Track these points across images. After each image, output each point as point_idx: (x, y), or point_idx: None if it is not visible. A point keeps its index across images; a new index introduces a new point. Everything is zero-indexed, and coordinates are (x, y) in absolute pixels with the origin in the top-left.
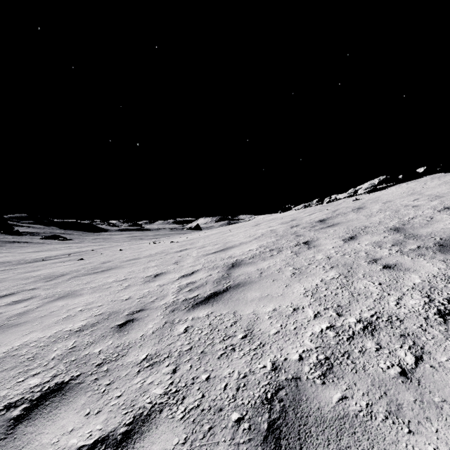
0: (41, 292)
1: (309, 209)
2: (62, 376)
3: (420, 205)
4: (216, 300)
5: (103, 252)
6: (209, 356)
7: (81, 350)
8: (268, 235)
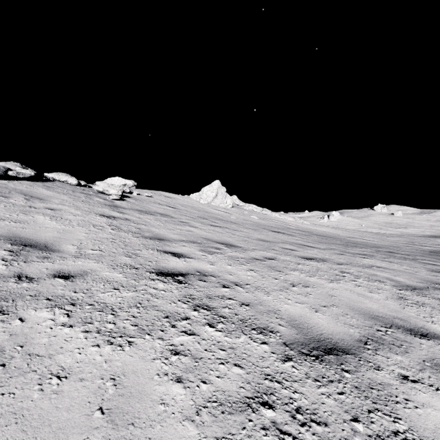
0: None
1: None
2: None
3: None
4: None
5: None
6: None
7: None
8: None
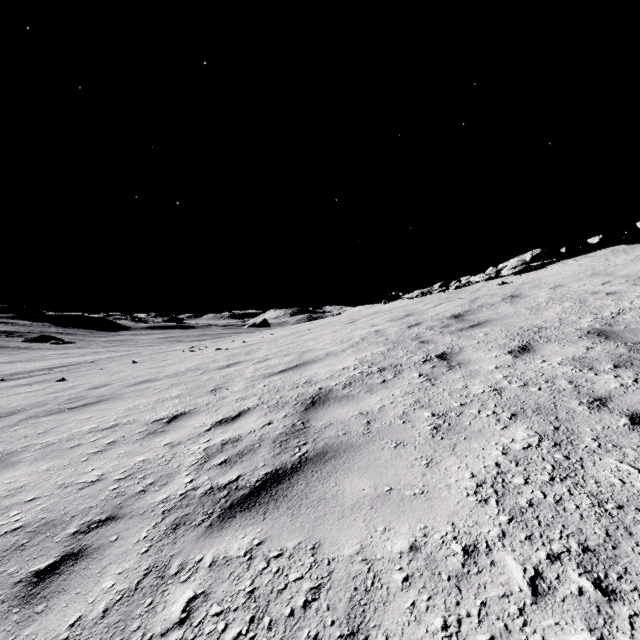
0: None
1: (429, 297)
2: None
3: (620, 292)
4: (275, 498)
5: (105, 366)
6: None
7: None
8: (373, 341)
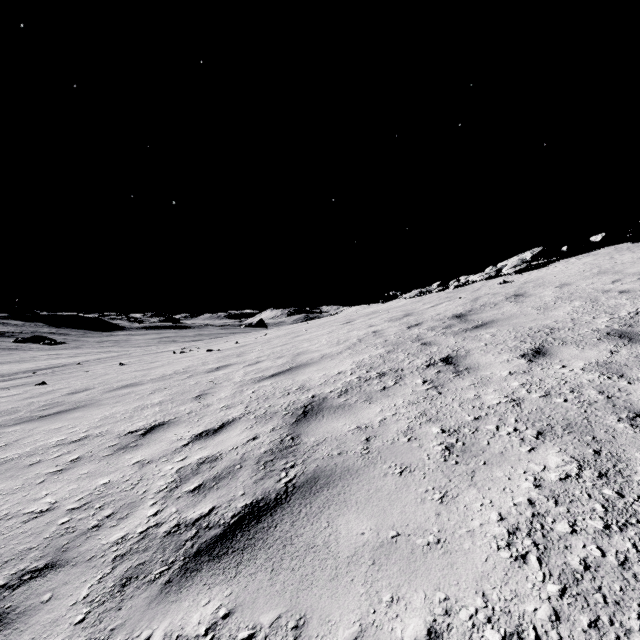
0: None
1: (427, 297)
2: None
3: (634, 290)
4: (253, 543)
5: (91, 369)
6: None
7: None
8: (371, 342)
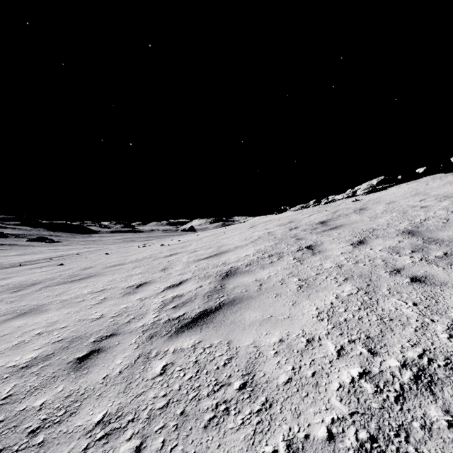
0: (1, 307)
1: (306, 210)
2: None
3: (430, 206)
4: (206, 322)
5: (87, 256)
6: (191, 421)
7: (17, 402)
8: (266, 238)
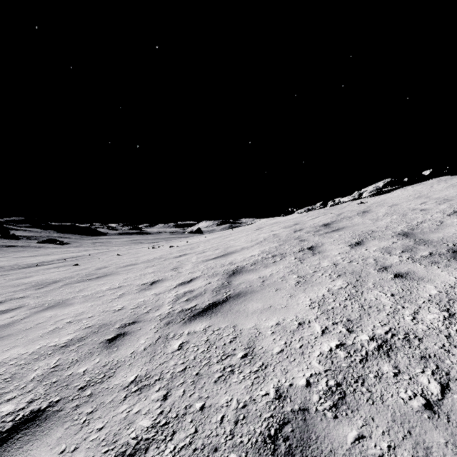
0: (30, 301)
1: (312, 212)
2: (40, 402)
3: (429, 209)
4: (215, 312)
5: (100, 257)
6: (204, 379)
7: (64, 369)
8: (271, 240)
